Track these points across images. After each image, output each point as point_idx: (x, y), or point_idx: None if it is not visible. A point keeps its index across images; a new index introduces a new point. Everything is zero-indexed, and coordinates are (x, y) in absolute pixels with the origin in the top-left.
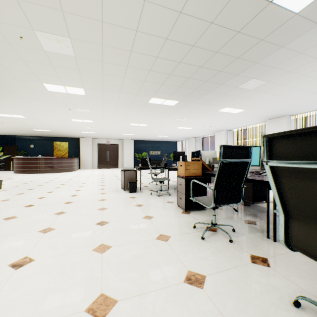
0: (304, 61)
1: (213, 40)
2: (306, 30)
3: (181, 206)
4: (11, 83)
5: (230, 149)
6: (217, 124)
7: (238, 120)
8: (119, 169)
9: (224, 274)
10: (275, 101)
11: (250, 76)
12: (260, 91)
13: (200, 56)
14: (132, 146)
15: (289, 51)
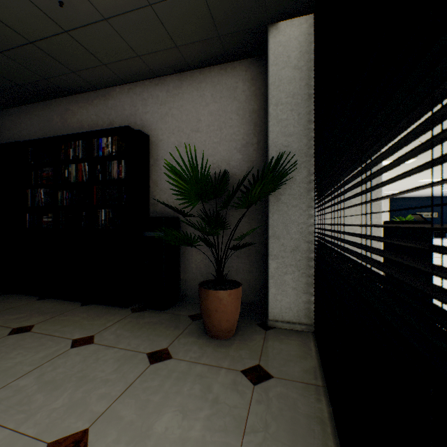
0: None
1: None
2: None
3: None
4: None
5: None
6: None
7: None
8: None
9: None
10: None
11: None
12: None
13: None
14: (387, 207)
15: None
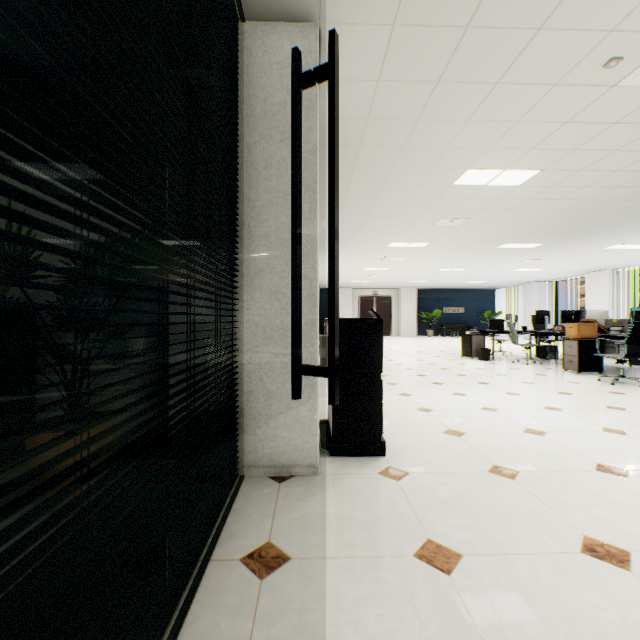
0: None
1: (616, 206)
2: None
3: (570, 369)
4: (358, 245)
5: (639, 313)
6: (594, 262)
7: (639, 255)
8: (394, 337)
9: (638, 393)
10: None
11: None
12: None
13: (596, 214)
14: (414, 300)
15: None
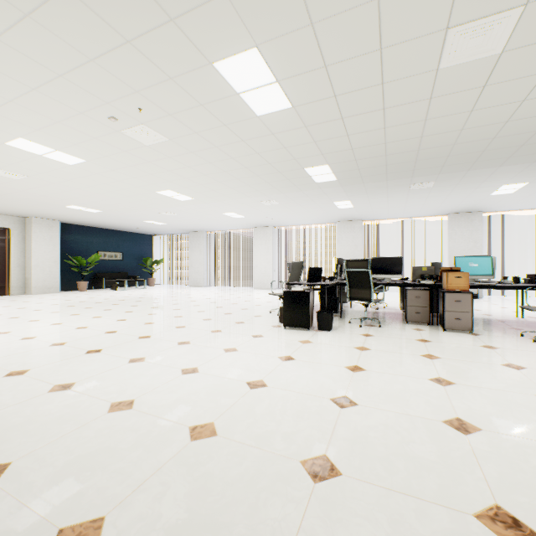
0: (477, 180)
1: (506, 142)
2: (525, 163)
3: (458, 329)
4: None
5: None
6: (286, 217)
7: (319, 216)
8: (23, 296)
9: None
10: (390, 205)
11: (440, 178)
12: (407, 193)
13: (473, 148)
14: (57, 238)
15: (492, 171)
